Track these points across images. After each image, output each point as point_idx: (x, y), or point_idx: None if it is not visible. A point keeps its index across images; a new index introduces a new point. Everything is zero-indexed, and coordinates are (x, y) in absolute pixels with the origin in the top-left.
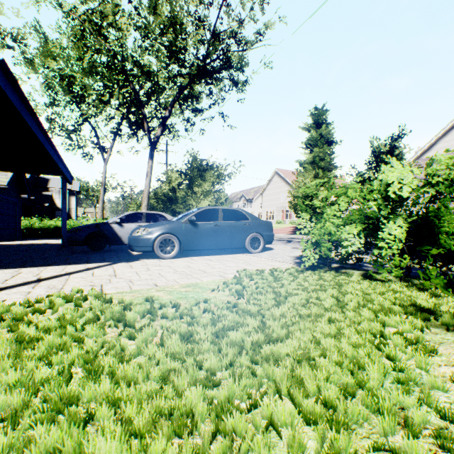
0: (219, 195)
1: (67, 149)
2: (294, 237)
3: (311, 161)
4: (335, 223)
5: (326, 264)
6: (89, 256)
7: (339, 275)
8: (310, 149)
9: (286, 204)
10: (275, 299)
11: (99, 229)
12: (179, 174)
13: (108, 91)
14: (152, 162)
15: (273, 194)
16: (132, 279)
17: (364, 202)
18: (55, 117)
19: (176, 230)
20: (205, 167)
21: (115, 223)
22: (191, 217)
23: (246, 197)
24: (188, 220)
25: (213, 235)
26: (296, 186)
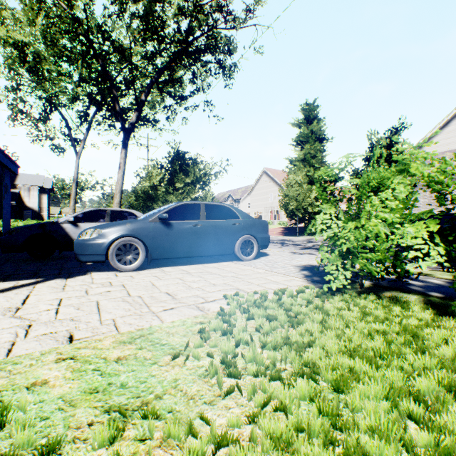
0: (205, 194)
1: (33, 140)
2: (286, 238)
3: (301, 158)
4: (388, 221)
5: (353, 281)
6: (20, 267)
7: (389, 305)
8: (301, 146)
9: (275, 204)
10: (321, 406)
11: (45, 230)
12: (158, 168)
13: (69, 64)
14: (125, 152)
15: (261, 193)
16: (37, 319)
17: (452, 182)
18: (17, 102)
19: (141, 232)
20: (188, 161)
21: (68, 223)
22: (161, 214)
23: (233, 197)
24: (158, 219)
25: (192, 238)
26: (287, 185)
